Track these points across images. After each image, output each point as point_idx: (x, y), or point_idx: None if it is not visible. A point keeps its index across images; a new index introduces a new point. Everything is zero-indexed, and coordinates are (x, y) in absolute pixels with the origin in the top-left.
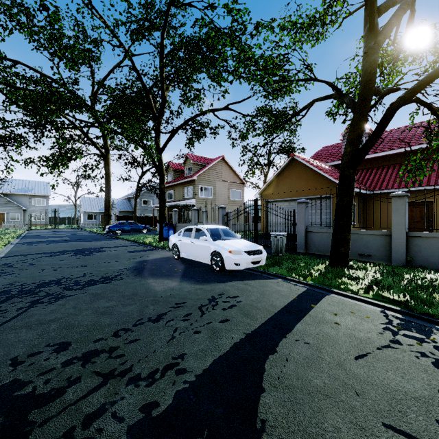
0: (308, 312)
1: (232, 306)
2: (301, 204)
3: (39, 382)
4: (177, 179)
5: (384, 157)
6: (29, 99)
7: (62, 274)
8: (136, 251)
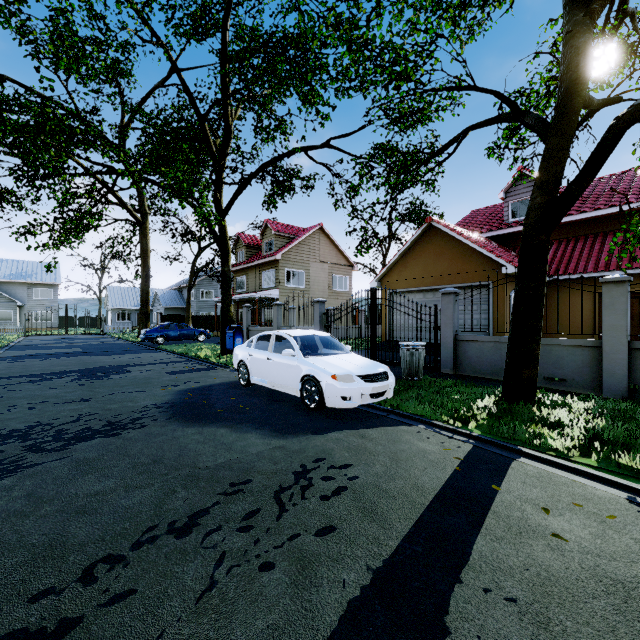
0: (490, 504)
1: (339, 491)
2: (447, 295)
3: None
4: (251, 259)
5: (569, 224)
6: (8, 127)
7: (40, 416)
8: (182, 371)
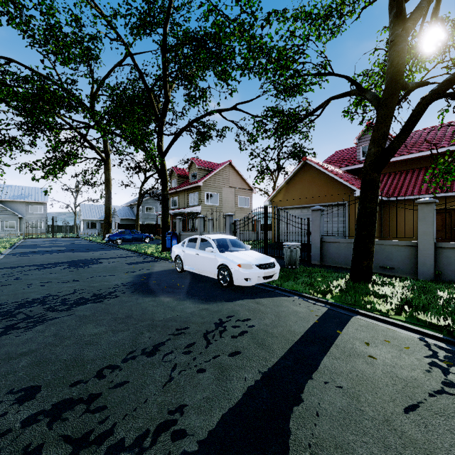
0: (334, 341)
1: (243, 333)
2: (316, 211)
3: None
4: (181, 185)
5: (402, 161)
6: (19, 97)
7: (49, 290)
8: (136, 263)
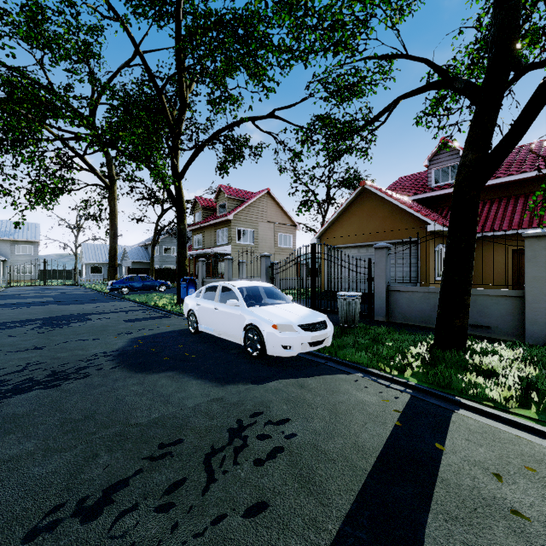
0: (436, 469)
1: (275, 453)
2: (380, 249)
3: None
4: (207, 219)
5: (485, 188)
6: None
7: None
8: (138, 319)
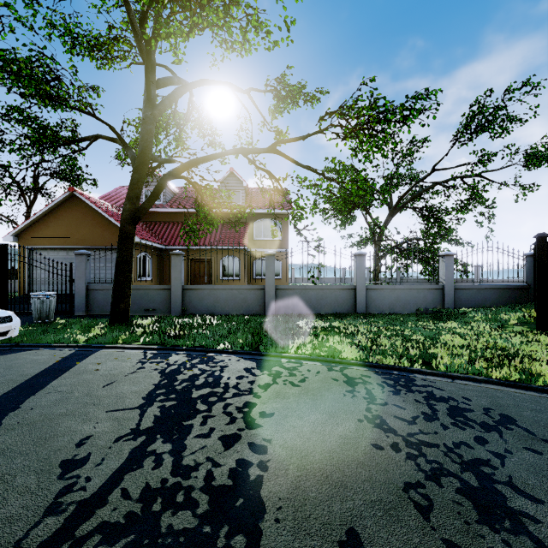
0: (70, 369)
1: None
2: (81, 255)
3: None
4: None
5: (179, 213)
6: None
7: None
8: None
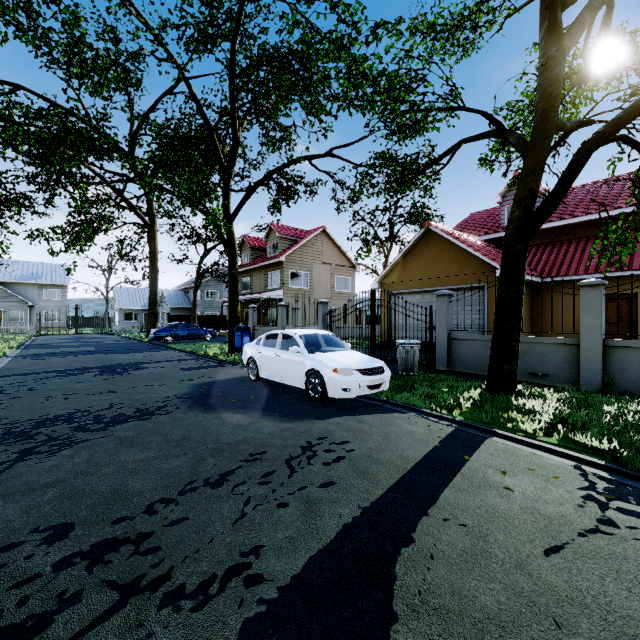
0: (460, 469)
1: (338, 459)
2: (442, 297)
3: (9, 602)
4: (256, 260)
5: (563, 228)
6: (32, 140)
7: (76, 404)
8: (194, 368)
